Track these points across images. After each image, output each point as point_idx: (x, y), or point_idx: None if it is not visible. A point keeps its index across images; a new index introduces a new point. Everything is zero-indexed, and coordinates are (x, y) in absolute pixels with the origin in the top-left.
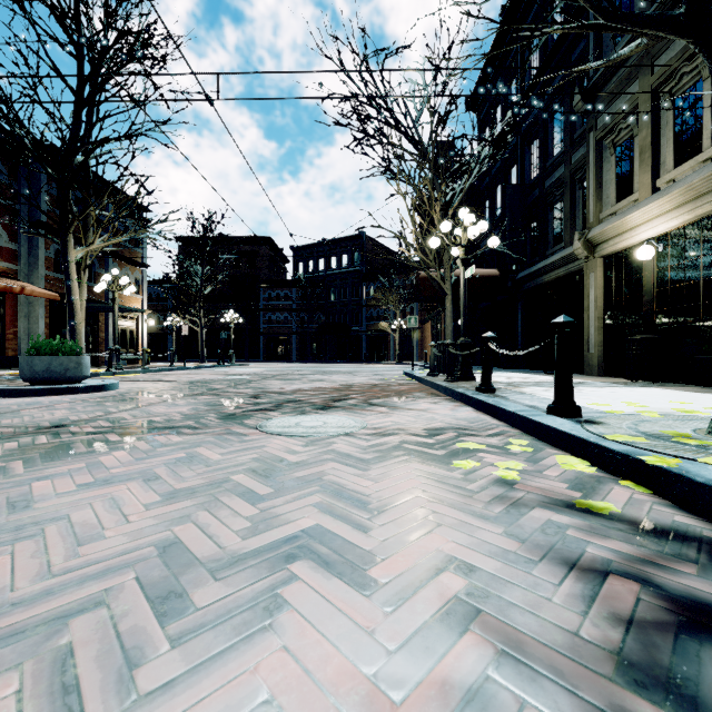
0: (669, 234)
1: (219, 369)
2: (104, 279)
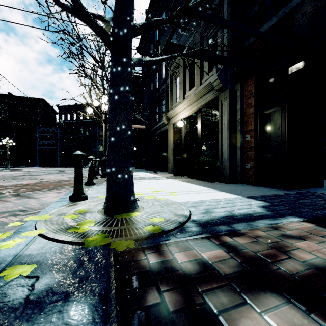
0: (188, 117)
1: None
2: None
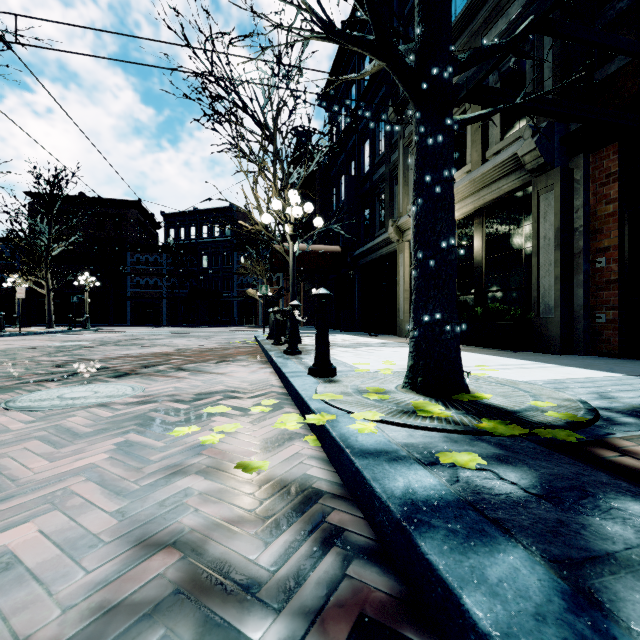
0: None
1: (64, 335)
2: None
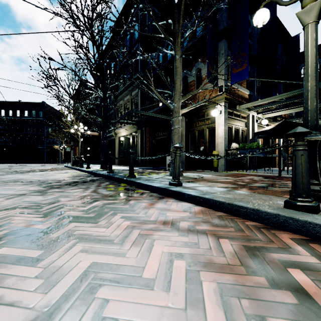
0: (126, 135)
1: None
2: None
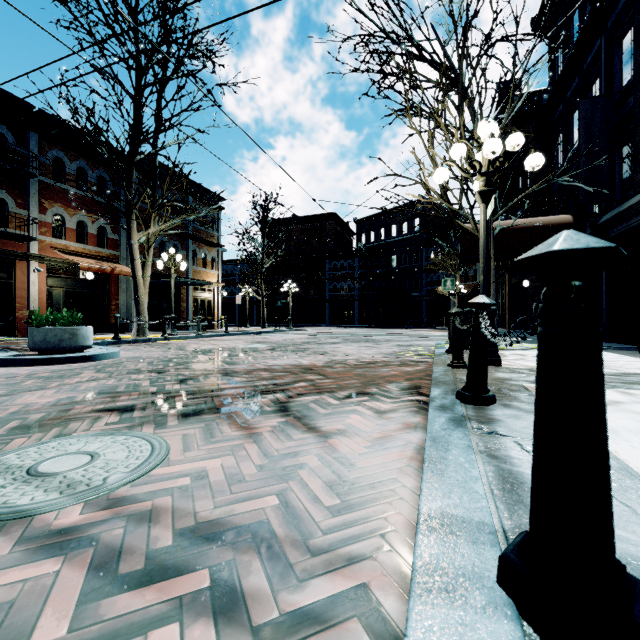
0: None
1: (265, 335)
2: (161, 258)
